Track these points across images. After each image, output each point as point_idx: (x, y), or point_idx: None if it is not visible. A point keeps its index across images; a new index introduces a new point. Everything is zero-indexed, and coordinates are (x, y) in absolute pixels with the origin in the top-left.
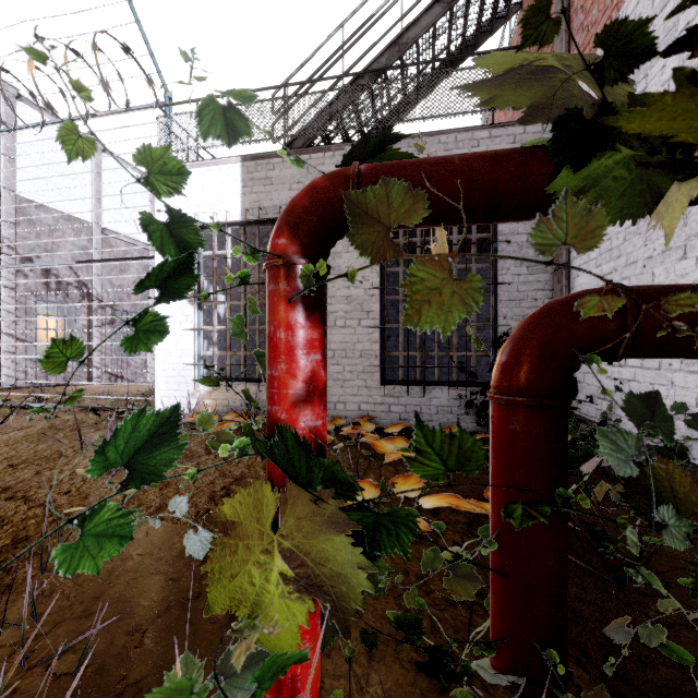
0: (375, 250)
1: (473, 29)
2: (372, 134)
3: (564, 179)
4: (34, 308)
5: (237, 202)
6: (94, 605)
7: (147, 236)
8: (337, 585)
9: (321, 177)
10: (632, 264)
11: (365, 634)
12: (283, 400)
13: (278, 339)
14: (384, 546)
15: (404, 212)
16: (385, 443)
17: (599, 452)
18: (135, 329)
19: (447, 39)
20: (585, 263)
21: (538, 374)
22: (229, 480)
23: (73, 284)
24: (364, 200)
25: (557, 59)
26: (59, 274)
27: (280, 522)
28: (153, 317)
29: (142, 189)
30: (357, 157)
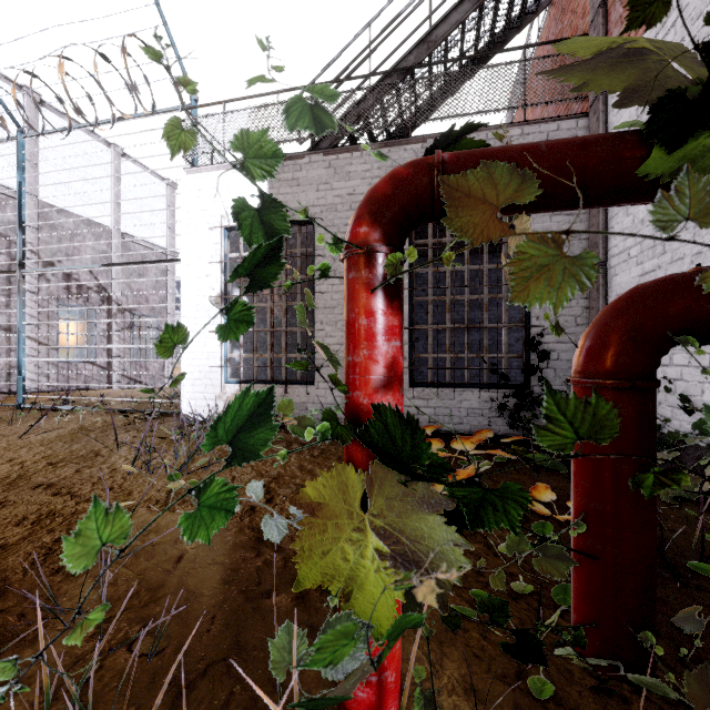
0: (477, 232)
1: (502, 26)
2: (397, 134)
3: (656, 163)
4: (56, 312)
5: None
6: (159, 593)
7: (240, 224)
8: (434, 561)
9: (402, 166)
10: (678, 260)
11: (447, 616)
12: (365, 386)
13: (360, 326)
14: (488, 521)
15: (513, 193)
16: None
17: (709, 427)
18: (228, 315)
19: (475, 36)
20: (624, 261)
21: (629, 357)
22: (267, 479)
23: (93, 288)
24: (466, 183)
25: (646, 44)
26: (80, 278)
27: (369, 503)
28: (243, 304)
29: (160, 193)
30: (436, 146)
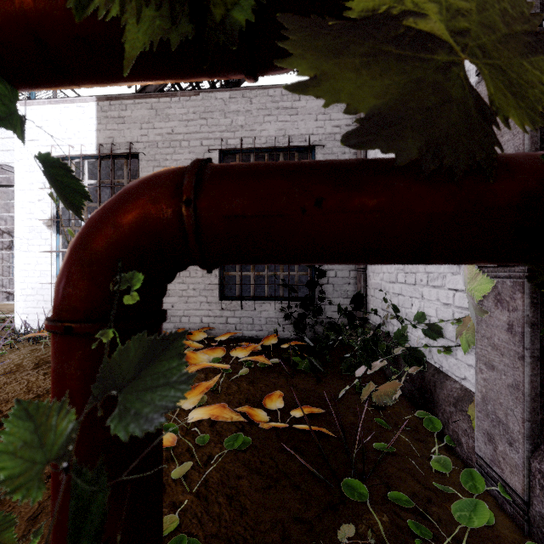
0: None
1: None
2: None
3: None
4: None
5: (92, 137)
6: None
7: None
8: None
9: None
10: None
11: None
12: None
13: None
14: None
15: None
16: (201, 353)
17: None
18: None
19: None
20: None
21: (73, 286)
22: (29, 397)
23: None
24: None
25: None
26: None
27: None
28: None
29: None
30: None
